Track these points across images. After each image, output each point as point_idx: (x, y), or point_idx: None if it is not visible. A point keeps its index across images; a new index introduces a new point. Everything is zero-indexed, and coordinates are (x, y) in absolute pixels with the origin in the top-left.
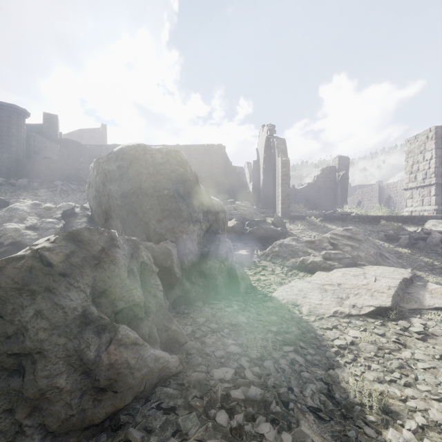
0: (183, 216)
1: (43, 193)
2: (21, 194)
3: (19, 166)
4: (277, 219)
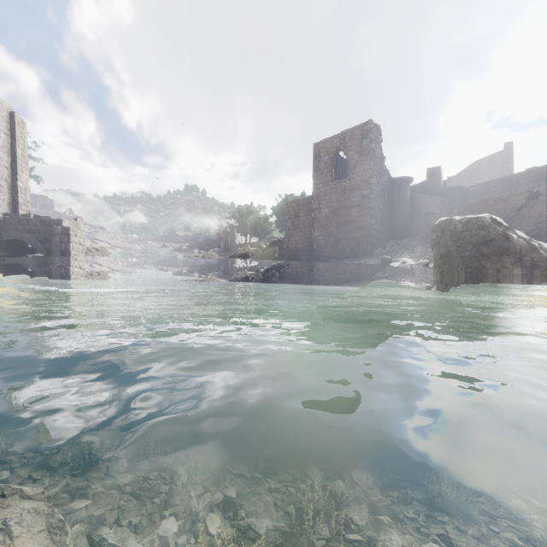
0: (487, 272)
1: (418, 250)
2: (403, 252)
3: (405, 227)
4: None
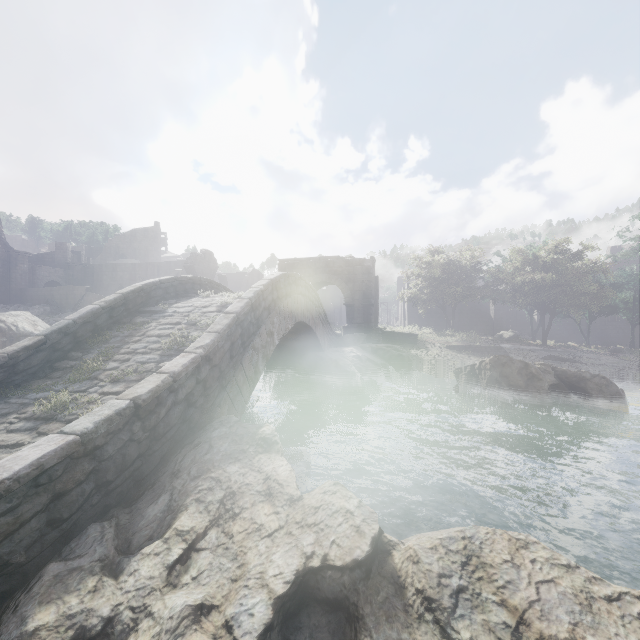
0: None
1: None
2: None
3: (22, 293)
4: None
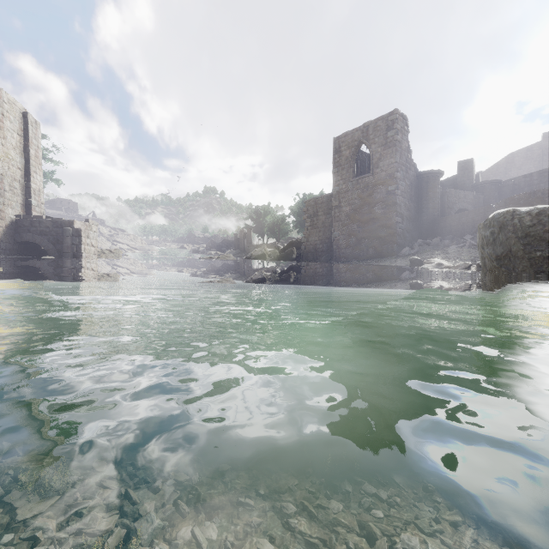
0: None
1: (451, 250)
2: (434, 253)
3: (434, 225)
4: None
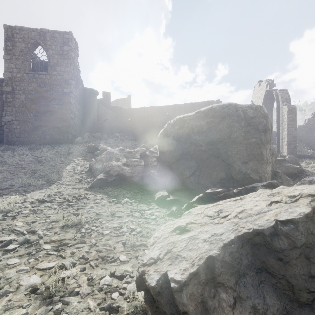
0: (263, 159)
1: (111, 141)
2: (100, 142)
3: (94, 125)
4: (291, 158)
